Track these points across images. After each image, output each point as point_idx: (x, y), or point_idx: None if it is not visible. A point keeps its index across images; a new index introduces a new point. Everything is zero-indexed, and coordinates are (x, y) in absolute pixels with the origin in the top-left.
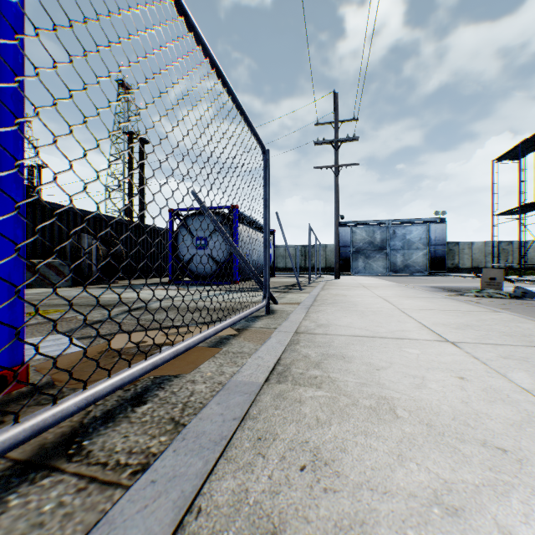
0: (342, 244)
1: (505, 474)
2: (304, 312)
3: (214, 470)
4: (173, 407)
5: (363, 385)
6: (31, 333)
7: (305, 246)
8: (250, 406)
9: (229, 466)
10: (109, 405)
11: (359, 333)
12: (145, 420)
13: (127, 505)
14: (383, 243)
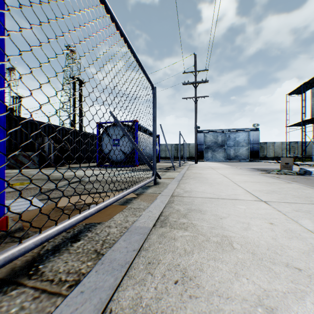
0: (199, 143)
1: (301, 285)
2: (177, 183)
3: (120, 284)
4: (96, 243)
5: (212, 228)
6: (12, 196)
7: (177, 144)
8: (144, 242)
9: (130, 281)
10: (57, 241)
11: (209, 196)
12: (79, 251)
13: (65, 308)
14: (222, 143)
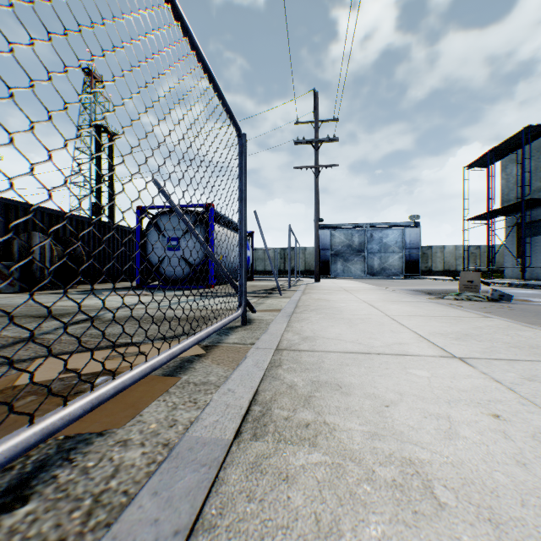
0: (321, 247)
1: None
2: (286, 321)
3: None
4: (73, 508)
5: (374, 437)
6: None
7: (284, 248)
8: (207, 496)
9: None
10: None
11: (351, 348)
12: None
13: None
14: (361, 246)
